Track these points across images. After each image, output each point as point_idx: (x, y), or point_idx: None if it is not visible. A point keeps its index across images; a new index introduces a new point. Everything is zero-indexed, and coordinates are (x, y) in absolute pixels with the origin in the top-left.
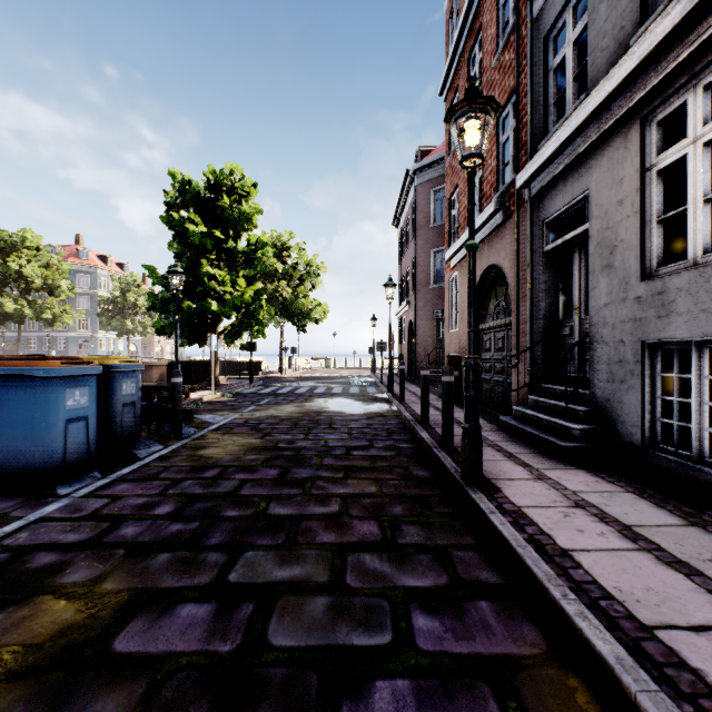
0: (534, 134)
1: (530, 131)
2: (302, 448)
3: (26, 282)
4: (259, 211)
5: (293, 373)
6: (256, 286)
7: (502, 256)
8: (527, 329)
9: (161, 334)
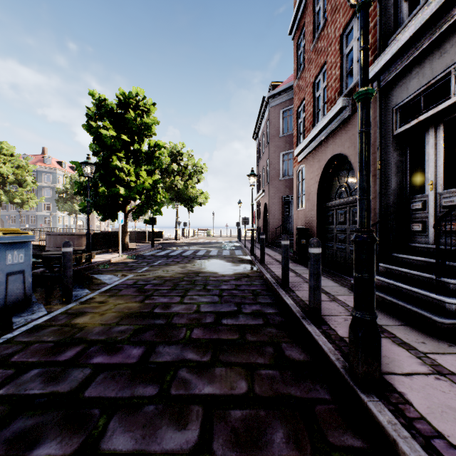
0: (382, 33)
1: (379, 30)
2: (174, 315)
3: (2, 177)
4: (157, 123)
5: (184, 239)
6: (154, 177)
7: (346, 146)
8: (377, 205)
9: (84, 212)
